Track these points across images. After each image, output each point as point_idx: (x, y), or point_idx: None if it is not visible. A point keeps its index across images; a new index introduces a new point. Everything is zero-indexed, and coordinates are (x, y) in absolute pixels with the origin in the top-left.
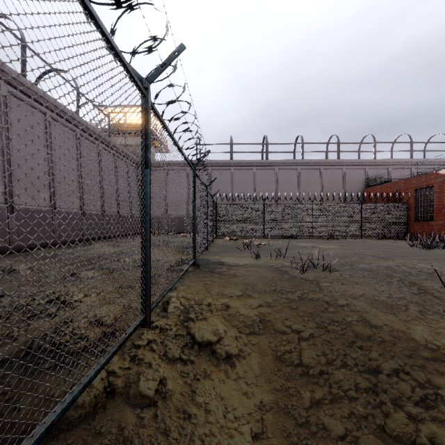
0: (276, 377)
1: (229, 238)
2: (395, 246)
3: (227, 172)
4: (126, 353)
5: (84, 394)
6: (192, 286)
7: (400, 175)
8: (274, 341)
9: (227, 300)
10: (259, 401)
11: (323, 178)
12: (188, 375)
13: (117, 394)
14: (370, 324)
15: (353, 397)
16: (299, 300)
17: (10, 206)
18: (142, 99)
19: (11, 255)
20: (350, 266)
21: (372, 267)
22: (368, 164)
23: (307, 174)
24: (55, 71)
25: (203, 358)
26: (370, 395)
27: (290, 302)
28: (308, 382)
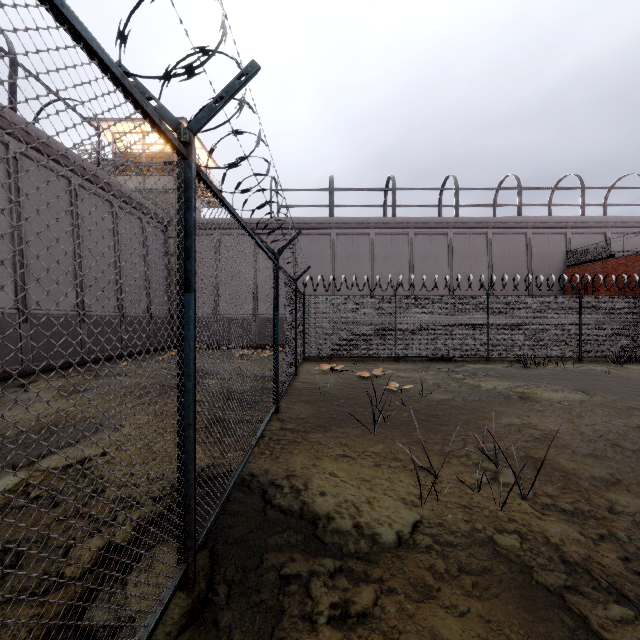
0: None
1: (330, 369)
2: None
3: (323, 239)
4: None
5: None
6: None
7: (627, 245)
8: None
9: None
10: None
11: (493, 249)
12: None
13: None
14: None
15: None
16: None
17: None
18: None
19: None
20: None
21: None
22: (572, 225)
23: (465, 242)
24: None
25: None
26: None
27: None
28: None
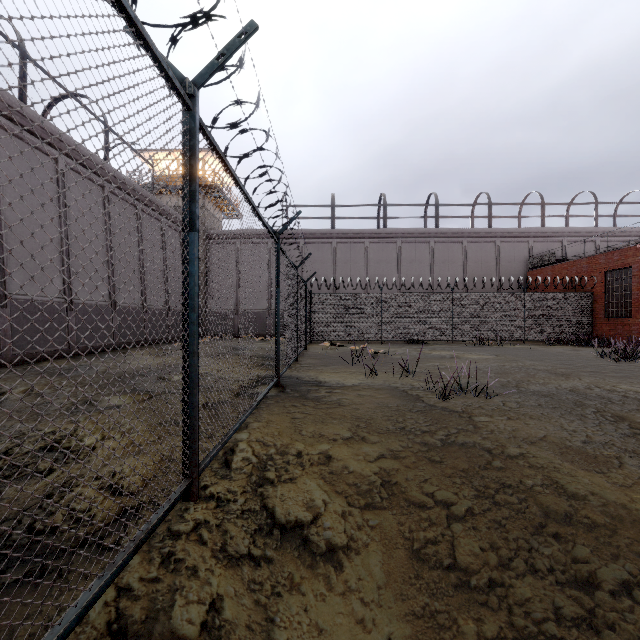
0: (413, 591)
1: (330, 344)
2: (577, 356)
3: (326, 247)
4: (156, 549)
5: (68, 639)
6: (272, 423)
7: (580, 251)
8: (407, 521)
9: (327, 447)
10: (385, 638)
11: (467, 255)
12: (262, 586)
13: (129, 637)
14: (567, 492)
15: (555, 636)
16: (443, 447)
17: (2, 296)
18: (184, 114)
19: (2, 370)
20: (515, 388)
21: (549, 389)
22: (533, 235)
23: (444, 249)
24: (72, 95)
25: (288, 553)
26: (585, 635)
27: (429, 450)
28: (470, 602)
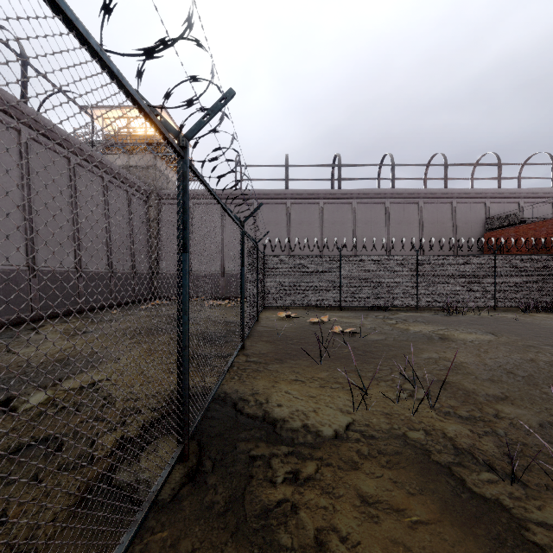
0: None
1: (286, 316)
2: None
3: (280, 208)
4: None
5: None
6: None
7: (537, 212)
8: None
9: None
10: None
11: (423, 216)
12: None
13: None
14: None
15: None
16: None
17: None
18: None
19: None
20: None
21: None
22: (490, 196)
23: (400, 210)
24: None
25: None
26: None
27: None
28: None
